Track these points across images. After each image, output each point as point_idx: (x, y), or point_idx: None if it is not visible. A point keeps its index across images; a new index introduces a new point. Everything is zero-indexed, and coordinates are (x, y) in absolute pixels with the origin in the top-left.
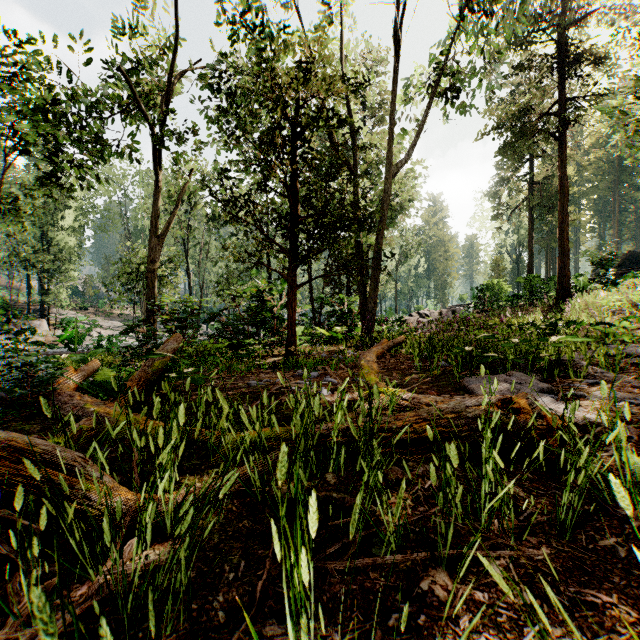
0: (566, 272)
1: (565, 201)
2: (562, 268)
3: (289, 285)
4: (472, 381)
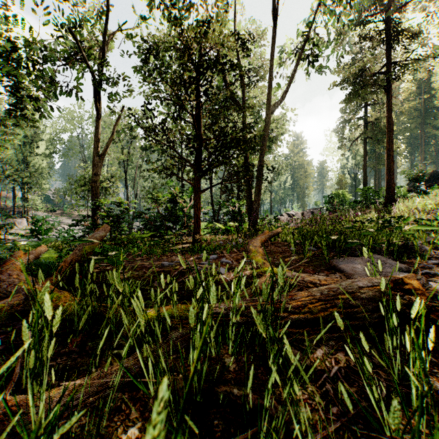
0: (392, 184)
1: (391, 134)
2: (389, 181)
3: (195, 190)
4: (340, 262)
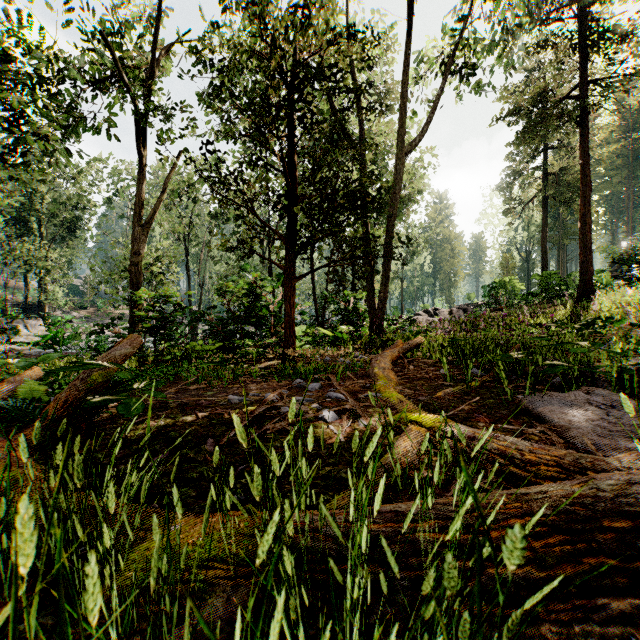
0: (588, 267)
1: (587, 191)
2: (584, 263)
3: (287, 277)
4: (537, 401)
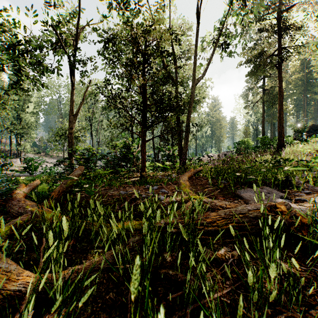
0: (282, 134)
1: (281, 99)
2: (280, 132)
3: (142, 140)
4: (242, 192)
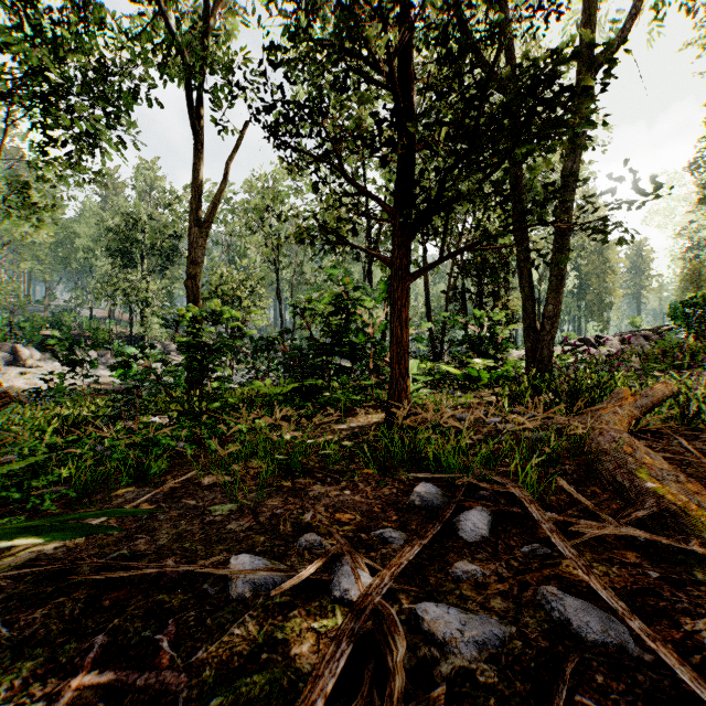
0: None
1: None
2: None
3: (394, 274)
4: None
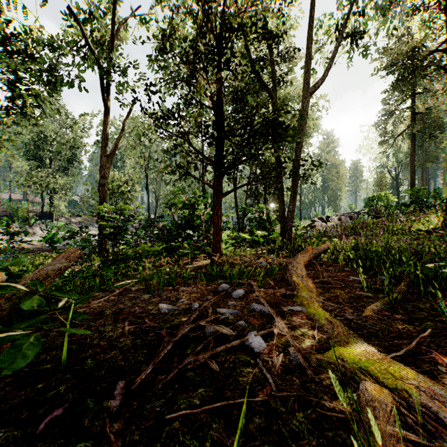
0: None
1: None
2: None
3: (215, 194)
4: None
